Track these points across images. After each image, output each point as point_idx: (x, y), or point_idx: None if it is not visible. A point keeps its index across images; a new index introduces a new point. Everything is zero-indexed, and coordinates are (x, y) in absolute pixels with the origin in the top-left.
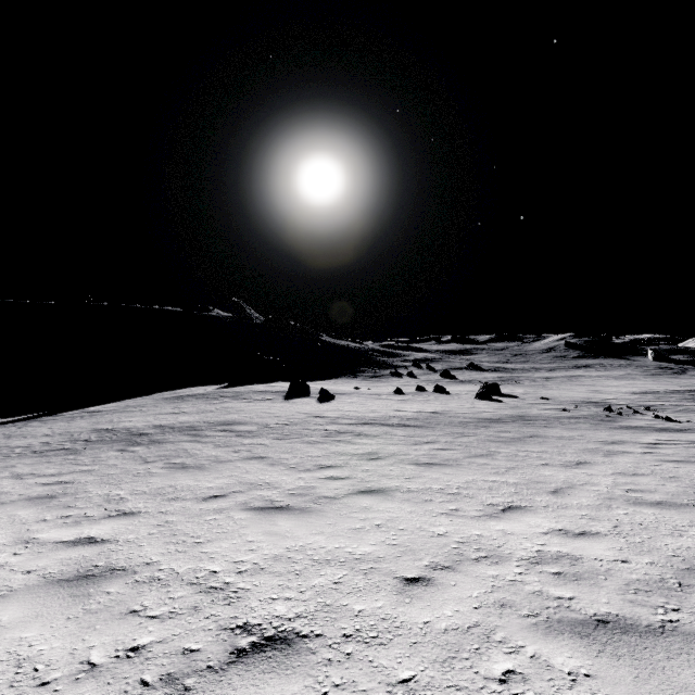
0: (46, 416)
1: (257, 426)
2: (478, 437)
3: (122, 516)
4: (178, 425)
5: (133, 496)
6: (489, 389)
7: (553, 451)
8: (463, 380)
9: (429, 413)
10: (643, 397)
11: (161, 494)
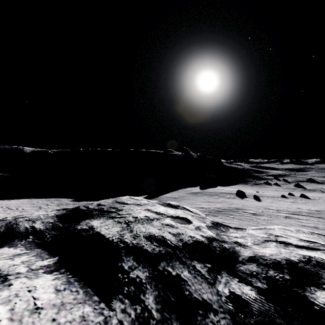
0: (155, 197)
1: (253, 211)
2: None
3: None
4: (222, 208)
5: None
6: None
7: None
8: (309, 189)
9: (315, 211)
10: None
11: None
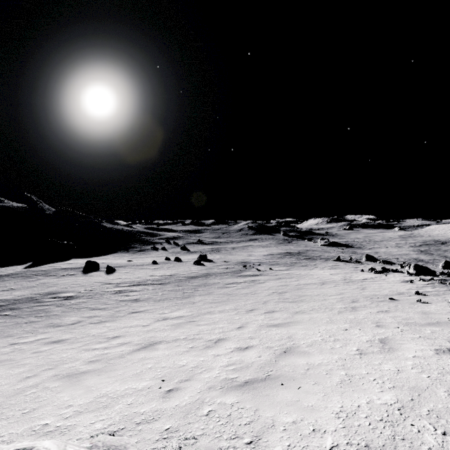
0: None
1: (74, 293)
2: (183, 286)
3: (43, 333)
4: (18, 298)
5: (38, 329)
6: (202, 258)
7: (206, 289)
8: (192, 251)
9: (167, 276)
10: (266, 258)
11: (51, 326)
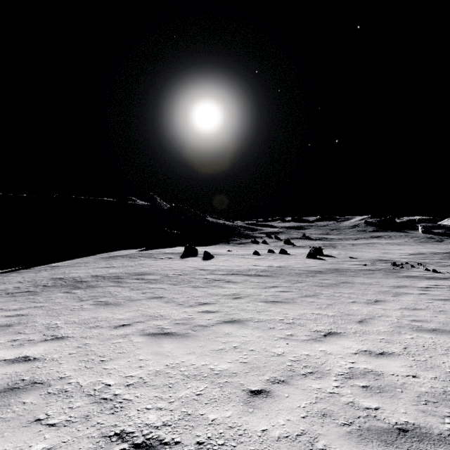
0: (23, 269)
1: (161, 276)
2: (308, 283)
3: (54, 340)
4: (108, 275)
5: (66, 325)
6: (315, 251)
7: (358, 292)
8: (298, 246)
9: (275, 267)
10: (416, 257)
11: (86, 323)
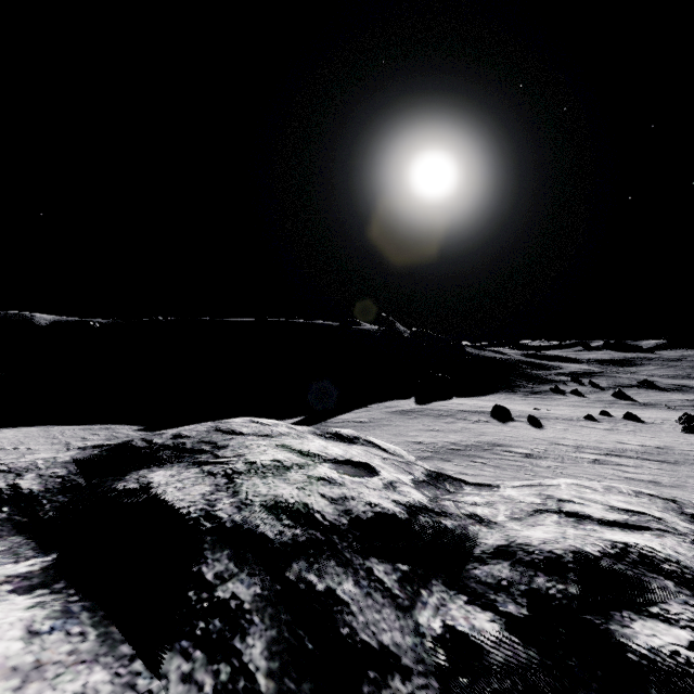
0: (321, 422)
1: (525, 449)
2: None
3: None
4: (462, 443)
5: None
6: (691, 420)
7: None
8: (643, 403)
9: (654, 448)
10: None
11: None
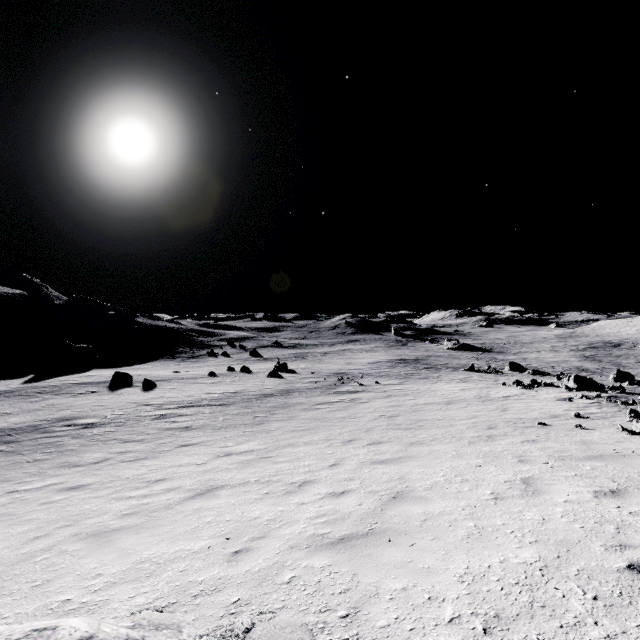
0: None
1: (97, 418)
2: (254, 408)
3: (54, 476)
4: (15, 426)
5: (47, 470)
6: (280, 367)
7: (286, 412)
8: (266, 358)
9: (231, 393)
10: (370, 367)
11: (65, 466)
